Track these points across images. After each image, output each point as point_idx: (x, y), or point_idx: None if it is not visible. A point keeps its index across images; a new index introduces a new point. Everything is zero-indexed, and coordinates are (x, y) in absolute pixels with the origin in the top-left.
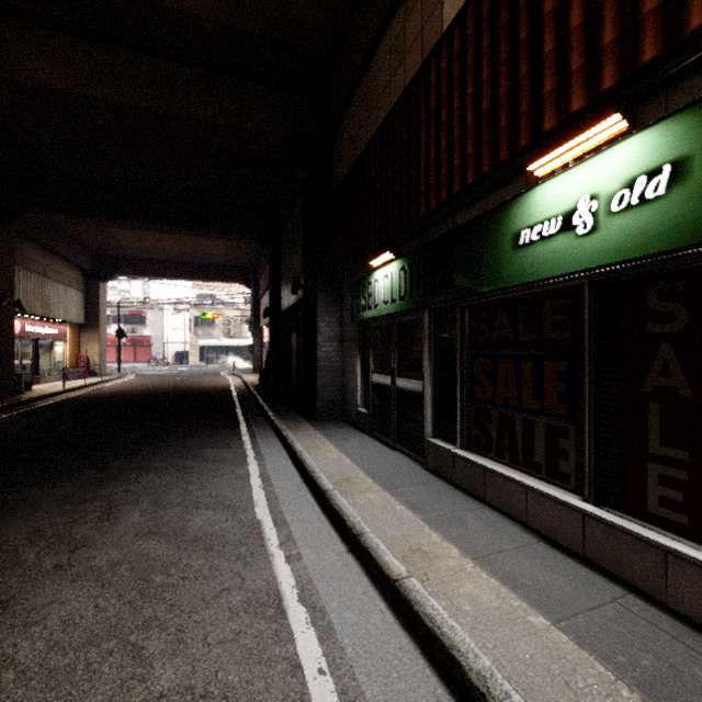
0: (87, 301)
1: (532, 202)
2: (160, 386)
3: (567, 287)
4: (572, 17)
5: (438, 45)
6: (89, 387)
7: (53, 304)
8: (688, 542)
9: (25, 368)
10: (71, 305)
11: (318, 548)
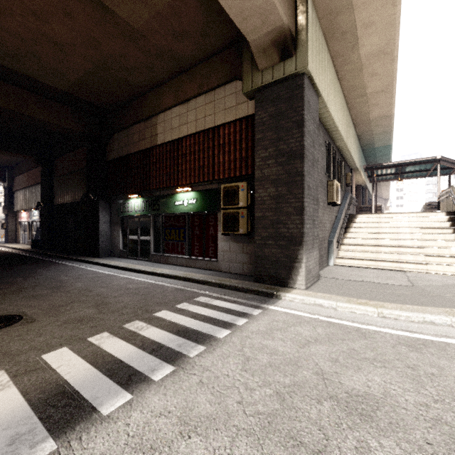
0: None
1: (177, 196)
2: None
3: (184, 215)
4: (183, 167)
5: (156, 145)
6: None
7: None
8: (199, 257)
9: None
10: None
11: (130, 274)
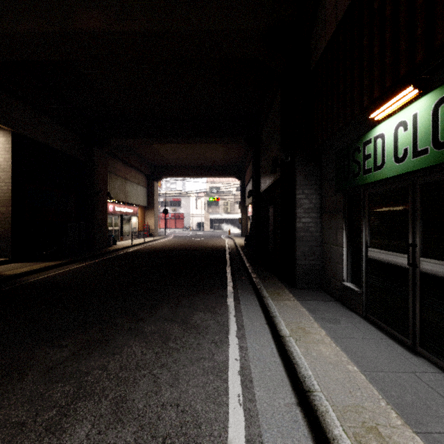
0: (148, 193)
1: None
2: (183, 244)
3: None
4: None
5: None
6: (145, 244)
7: (130, 195)
8: None
9: (116, 231)
10: (140, 195)
11: None
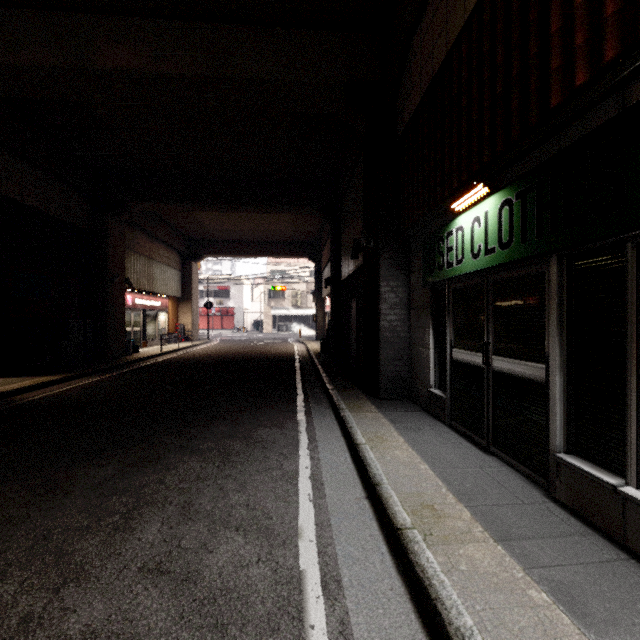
0: (183, 278)
1: None
2: (235, 351)
3: None
4: None
5: None
6: (181, 351)
7: (156, 281)
8: None
9: (136, 333)
10: (171, 282)
11: None
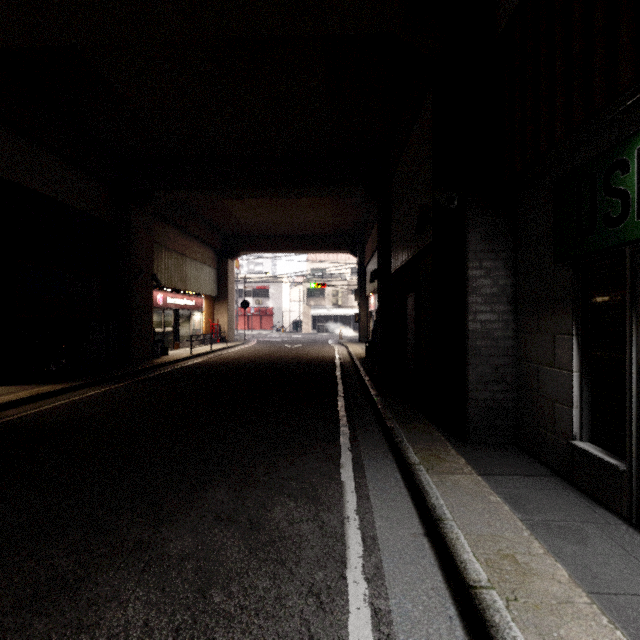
0: (219, 276)
1: None
2: (270, 355)
3: None
4: None
5: None
6: (213, 353)
7: (190, 279)
8: None
9: (168, 334)
10: (206, 280)
11: None
